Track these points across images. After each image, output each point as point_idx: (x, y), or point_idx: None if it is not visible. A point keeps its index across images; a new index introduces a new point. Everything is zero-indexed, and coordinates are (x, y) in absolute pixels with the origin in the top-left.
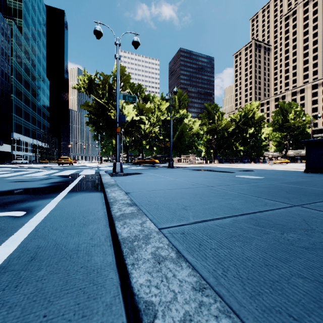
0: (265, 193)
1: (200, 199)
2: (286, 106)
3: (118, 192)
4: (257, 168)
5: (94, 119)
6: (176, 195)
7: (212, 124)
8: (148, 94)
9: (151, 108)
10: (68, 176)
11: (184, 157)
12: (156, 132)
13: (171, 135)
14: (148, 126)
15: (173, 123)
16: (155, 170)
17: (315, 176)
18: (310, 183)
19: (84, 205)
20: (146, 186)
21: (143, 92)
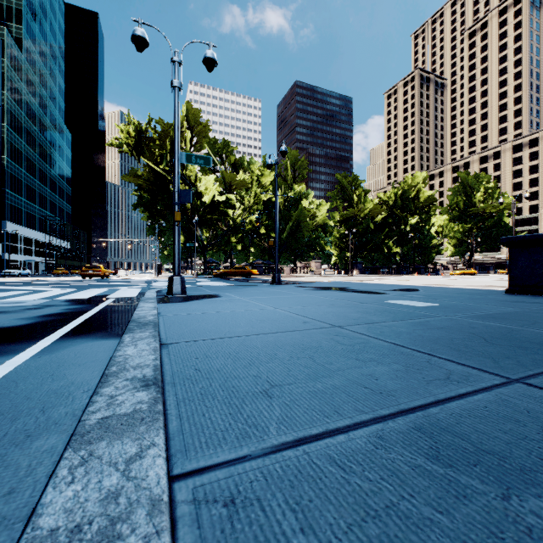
0: (444, 344)
1: (309, 361)
2: (472, 180)
3: (144, 342)
4: (424, 284)
5: (147, 199)
6: (263, 351)
7: (349, 210)
8: (240, 158)
9: (246, 181)
10: (83, 302)
11: (303, 264)
12: (254, 223)
13: (277, 227)
14: (240, 212)
15: (284, 208)
16: (247, 288)
17: (528, 302)
18: (525, 318)
19: (67, 372)
20: (211, 328)
21: (231, 154)
